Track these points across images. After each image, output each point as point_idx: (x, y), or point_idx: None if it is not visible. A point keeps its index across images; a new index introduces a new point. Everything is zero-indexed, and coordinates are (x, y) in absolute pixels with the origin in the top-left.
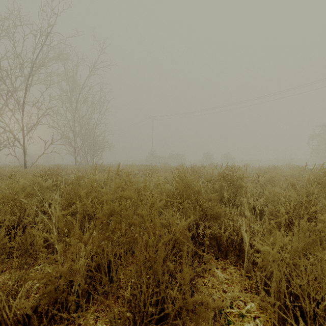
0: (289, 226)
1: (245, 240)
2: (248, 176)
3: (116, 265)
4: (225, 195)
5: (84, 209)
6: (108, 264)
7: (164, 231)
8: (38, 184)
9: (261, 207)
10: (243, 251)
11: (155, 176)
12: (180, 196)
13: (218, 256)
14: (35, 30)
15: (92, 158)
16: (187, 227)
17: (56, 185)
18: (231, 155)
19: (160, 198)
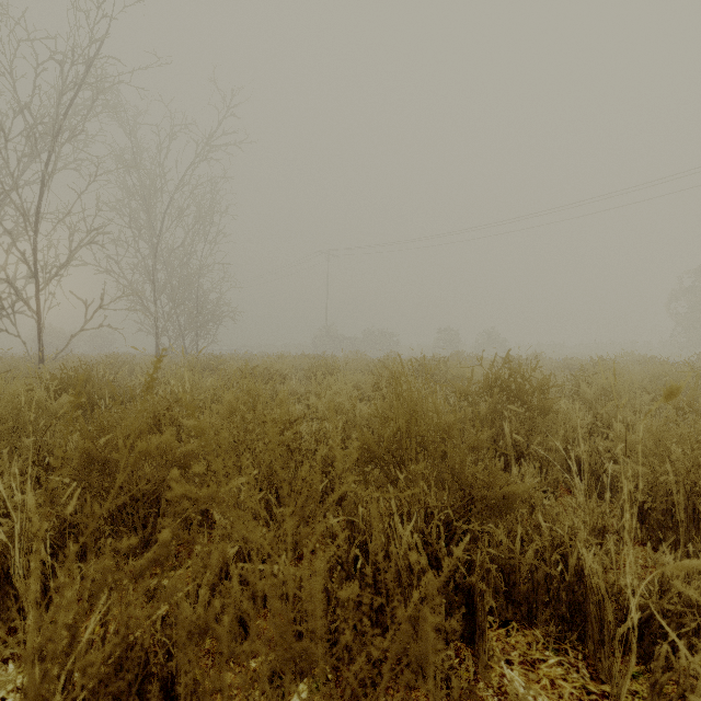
0: (693, 524)
1: (594, 583)
2: (562, 384)
3: (192, 693)
4: (506, 432)
5: (134, 477)
6: (170, 685)
7: (354, 550)
8: (35, 405)
9: (597, 463)
10: (584, 608)
11: (332, 383)
12: (398, 445)
13: (506, 616)
14: (65, 54)
15: (195, 341)
16: (420, 535)
17: (92, 405)
18: (498, 333)
19: (338, 494)
